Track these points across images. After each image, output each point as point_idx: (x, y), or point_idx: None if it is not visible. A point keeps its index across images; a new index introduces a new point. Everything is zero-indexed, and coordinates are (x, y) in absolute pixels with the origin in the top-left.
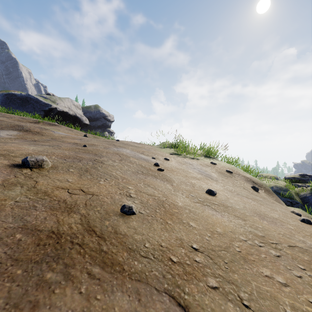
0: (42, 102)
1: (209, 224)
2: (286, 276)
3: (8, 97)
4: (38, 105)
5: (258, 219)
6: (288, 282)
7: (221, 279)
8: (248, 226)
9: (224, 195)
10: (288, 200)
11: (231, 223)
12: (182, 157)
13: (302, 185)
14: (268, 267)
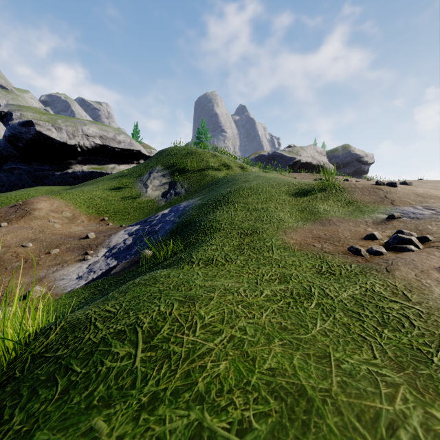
0: (286, 157)
1: None
2: None
3: (258, 159)
4: (283, 160)
5: None
6: None
7: None
8: None
9: None
10: None
11: None
12: None
13: None
14: None
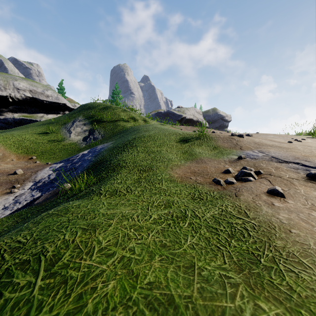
0: (176, 114)
1: None
2: None
3: (157, 115)
4: (174, 117)
5: None
6: None
7: None
8: None
9: None
10: None
11: None
12: None
13: None
14: None
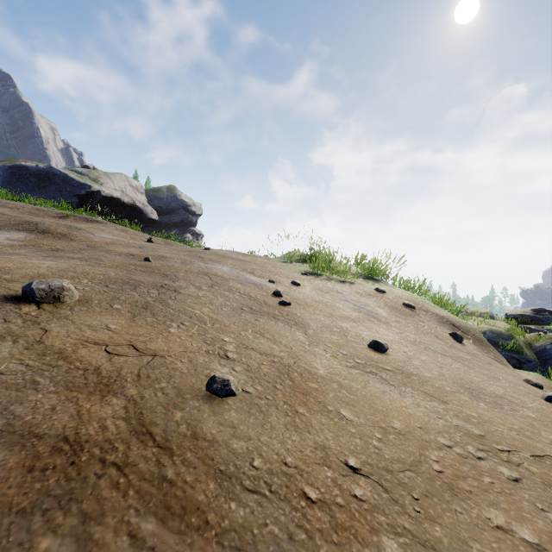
0: (74, 181)
1: (378, 413)
2: (538, 527)
3: (13, 172)
4: (67, 185)
5: (469, 398)
6: (544, 541)
7: (409, 539)
8: (452, 416)
9: (402, 352)
10: (513, 356)
11: (420, 409)
12: (323, 280)
13: (537, 329)
14: (499, 507)
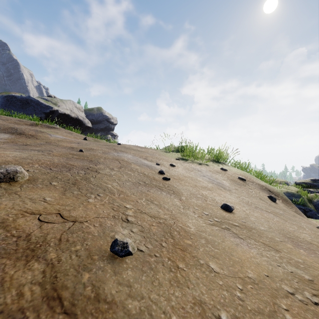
0: (43, 104)
1: (236, 264)
2: None
3: (7, 99)
4: (39, 107)
5: (292, 246)
6: None
7: None
8: (286, 263)
9: (242, 210)
10: (301, 207)
11: (264, 259)
12: (189, 163)
13: (314, 191)
14: None
